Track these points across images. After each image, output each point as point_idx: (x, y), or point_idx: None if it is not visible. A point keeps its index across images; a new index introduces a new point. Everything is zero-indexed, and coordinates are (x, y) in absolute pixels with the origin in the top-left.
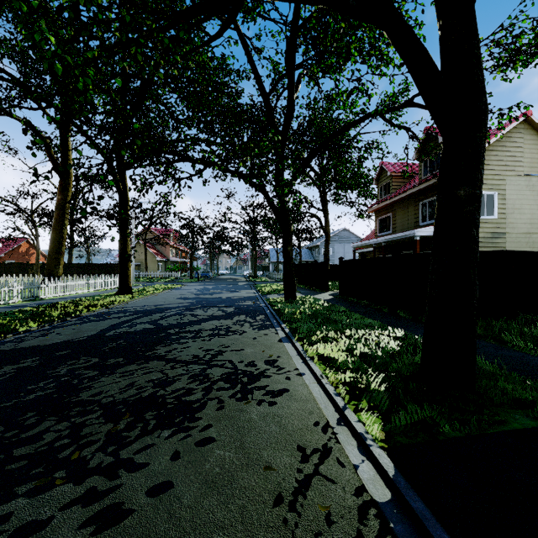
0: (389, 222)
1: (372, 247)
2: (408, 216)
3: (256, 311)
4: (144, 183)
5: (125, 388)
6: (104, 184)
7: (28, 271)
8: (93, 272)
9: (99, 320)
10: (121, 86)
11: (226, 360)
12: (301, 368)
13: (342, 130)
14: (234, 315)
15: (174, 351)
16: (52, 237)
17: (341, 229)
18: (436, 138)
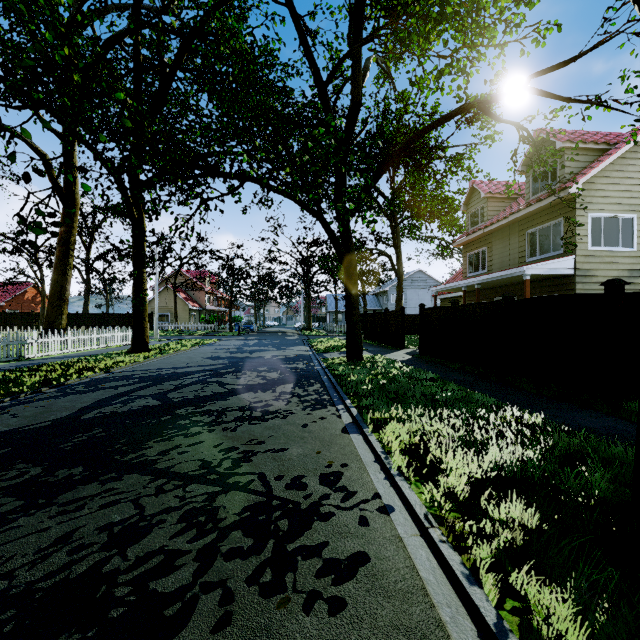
0: (483, 258)
1: (460, 291)
2: (510, 250)
3: (309, 377)
4: (154, 201)
5: (48, 550)
6: (126, 217)
7: (32, 322)
8: (112, 324)
9: (86, 392)
10: (134, 81)
11: (255, 472)
12: (385, 494)
13: (427, 129)
14: (278, 384)
15: (173, 452)
16: (53, 279)
17: (415, 271)
18: (551, 143)
